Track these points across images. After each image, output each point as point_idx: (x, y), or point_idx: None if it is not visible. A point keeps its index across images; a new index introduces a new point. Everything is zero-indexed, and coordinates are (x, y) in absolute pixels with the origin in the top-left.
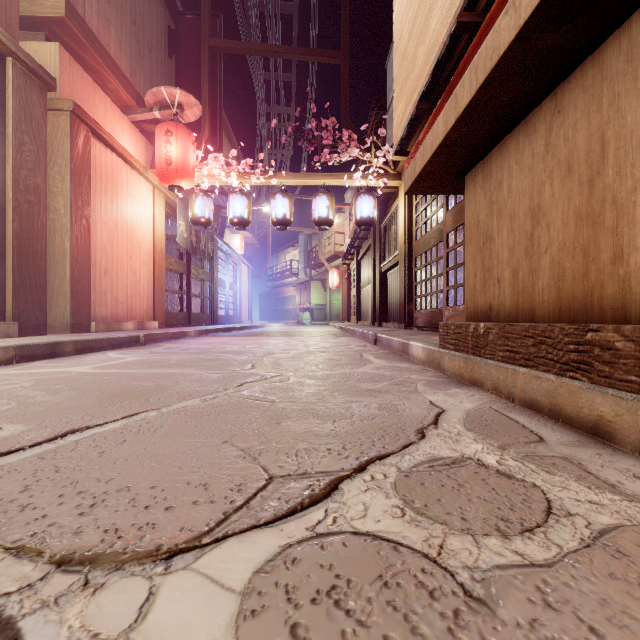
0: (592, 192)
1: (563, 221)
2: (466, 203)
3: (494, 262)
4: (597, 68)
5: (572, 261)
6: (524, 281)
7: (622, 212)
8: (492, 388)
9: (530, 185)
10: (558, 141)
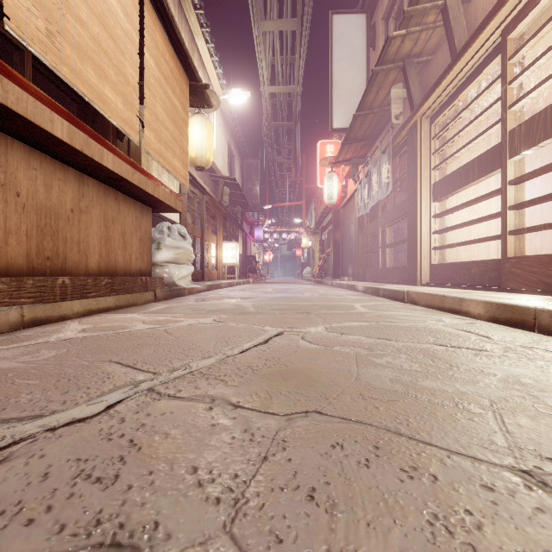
0: None
1: None
2: None
3: None
4: None
5: None
6: None
7: None
8: None
9: None
10: None
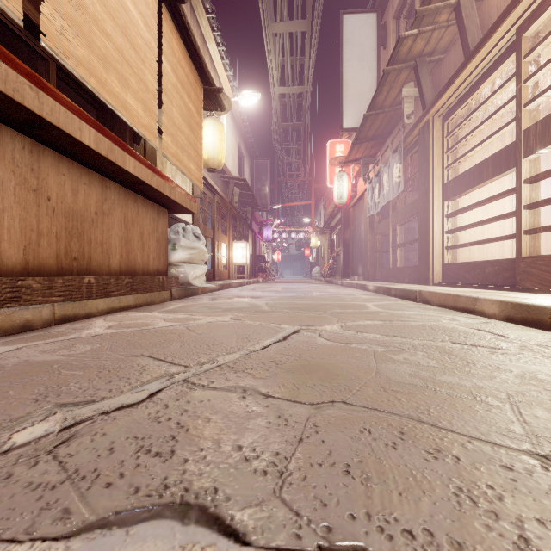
0: None
1: None
2: None
3: None
4: None
5: None
6: None
7: None
8: None
9: None
10: None
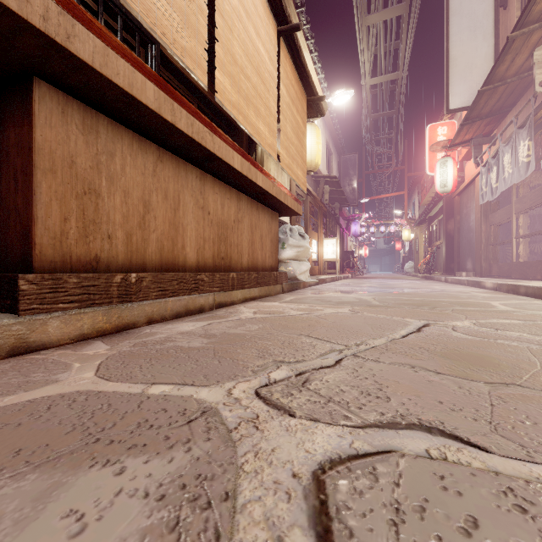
0: (176, 215)
1: (164, 220)
2: (41, 116)
3: (104, 218)
4: (177, 165)
5: (168, 242)
6: (138, 244)
7: (185, 231)
8: (147, 321)
9: (143, 184)
10: (161, 176)
